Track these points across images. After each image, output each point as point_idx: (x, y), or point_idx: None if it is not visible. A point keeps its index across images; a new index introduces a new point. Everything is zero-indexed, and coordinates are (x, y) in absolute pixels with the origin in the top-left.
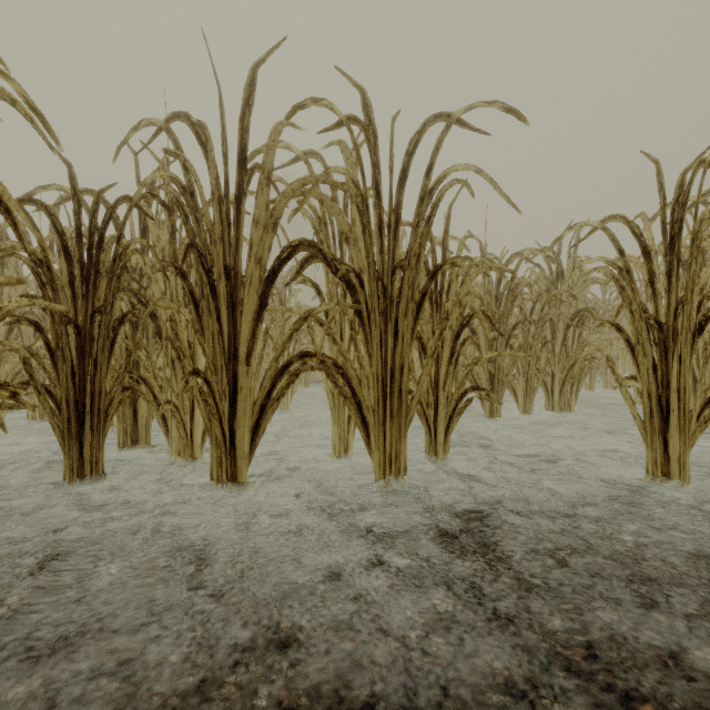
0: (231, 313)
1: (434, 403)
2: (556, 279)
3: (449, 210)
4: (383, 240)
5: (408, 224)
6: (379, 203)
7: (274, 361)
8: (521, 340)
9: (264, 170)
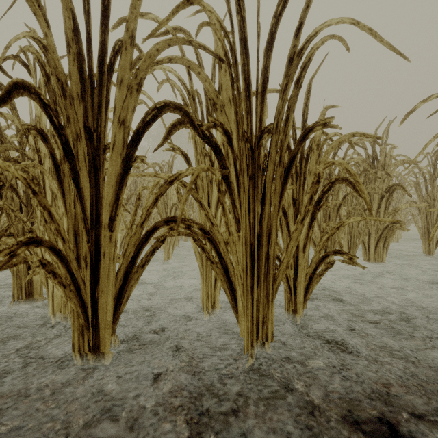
0: (93, 176)
1: (293, 263)
2: (372, 161)
3: (310, 84)
4: (251, 101)
5: (274, 91)
6: (248, 61)
7: (138, 226)
8: (350, 207)
9: (128, 28)
